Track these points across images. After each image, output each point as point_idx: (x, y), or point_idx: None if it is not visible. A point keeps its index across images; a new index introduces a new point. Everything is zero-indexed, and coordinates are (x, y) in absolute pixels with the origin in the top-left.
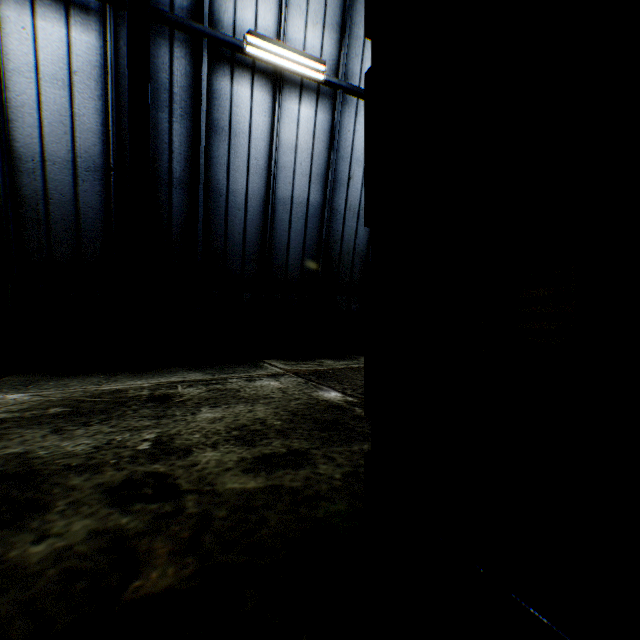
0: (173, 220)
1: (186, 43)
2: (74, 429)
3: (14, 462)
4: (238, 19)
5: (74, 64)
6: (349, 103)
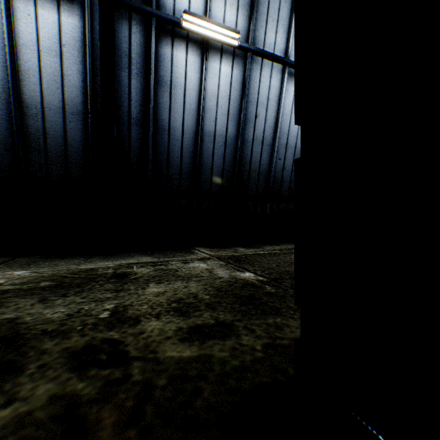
0: (131, 148)
1: (140, 22)
2: (55, 299)
3: (6, 326)
4: (177, 3)
5: (63, 39)
6: (256, 62)
